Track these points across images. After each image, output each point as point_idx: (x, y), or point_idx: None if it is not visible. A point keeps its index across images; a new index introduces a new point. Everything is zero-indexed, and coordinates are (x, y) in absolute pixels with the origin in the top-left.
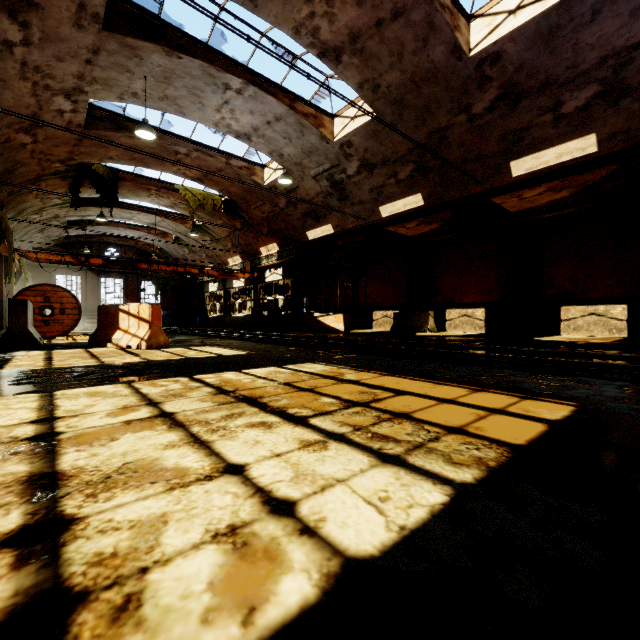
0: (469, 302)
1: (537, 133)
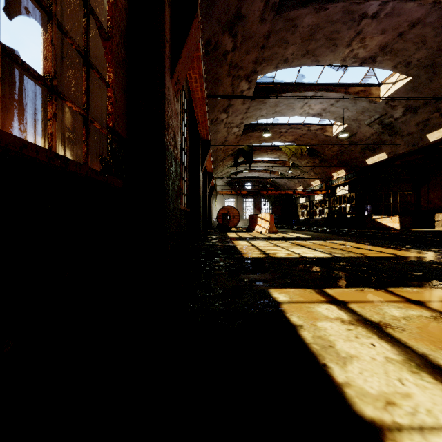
0: None
1: None
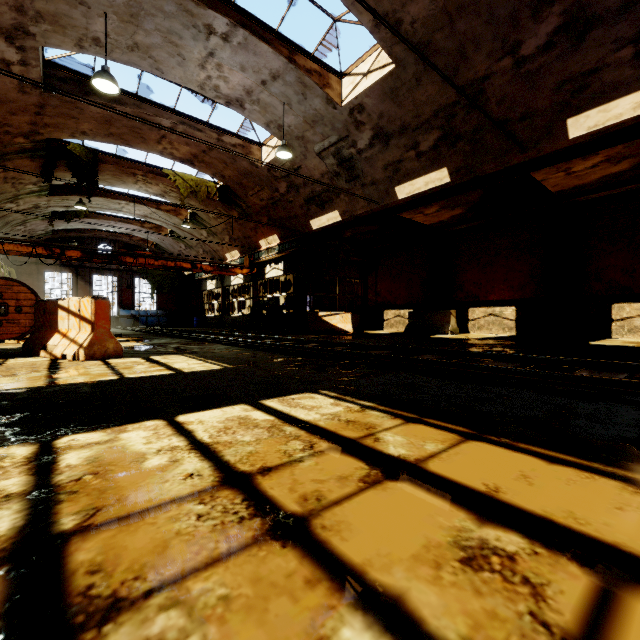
0: (496, 299)
1: (608, 76)
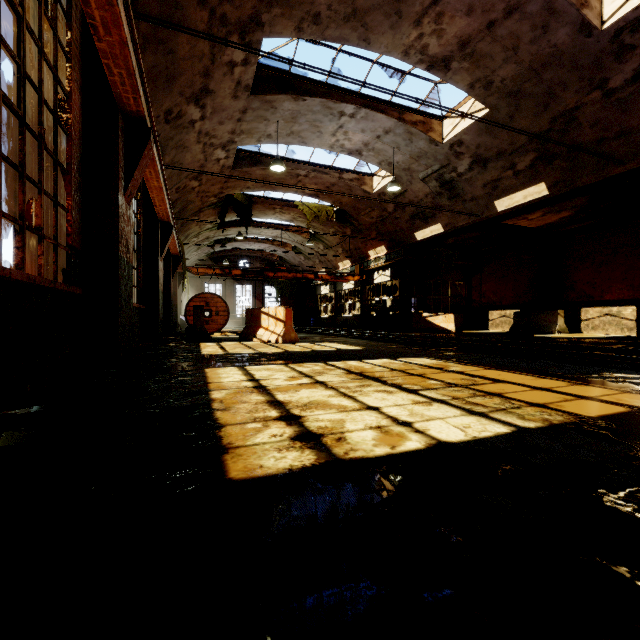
0: (613, 299)
1: None
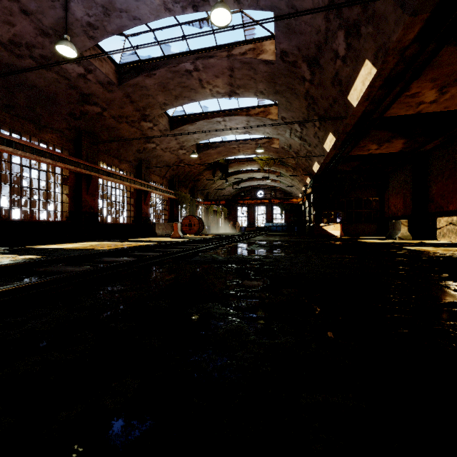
0: (454, 209)
1: (343, 74)
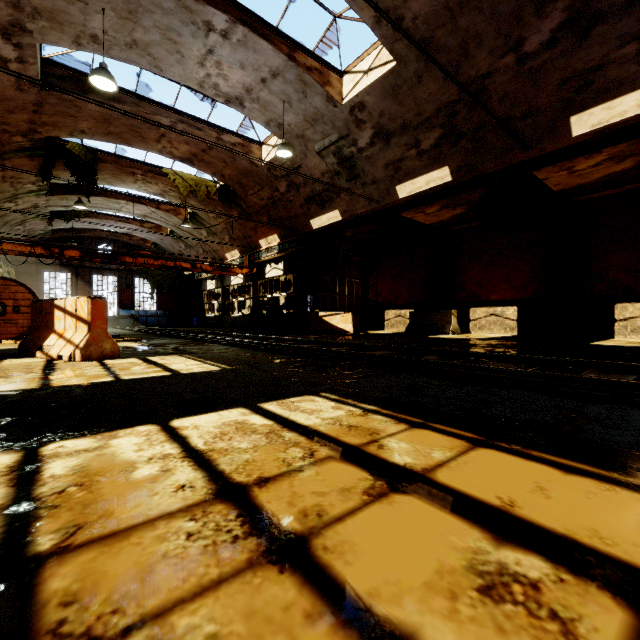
0: (498, 299)
1: (613, 73)
